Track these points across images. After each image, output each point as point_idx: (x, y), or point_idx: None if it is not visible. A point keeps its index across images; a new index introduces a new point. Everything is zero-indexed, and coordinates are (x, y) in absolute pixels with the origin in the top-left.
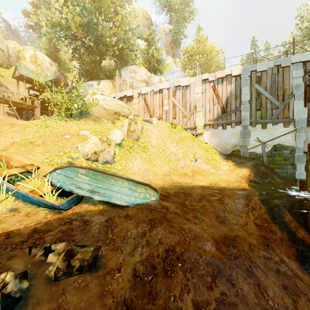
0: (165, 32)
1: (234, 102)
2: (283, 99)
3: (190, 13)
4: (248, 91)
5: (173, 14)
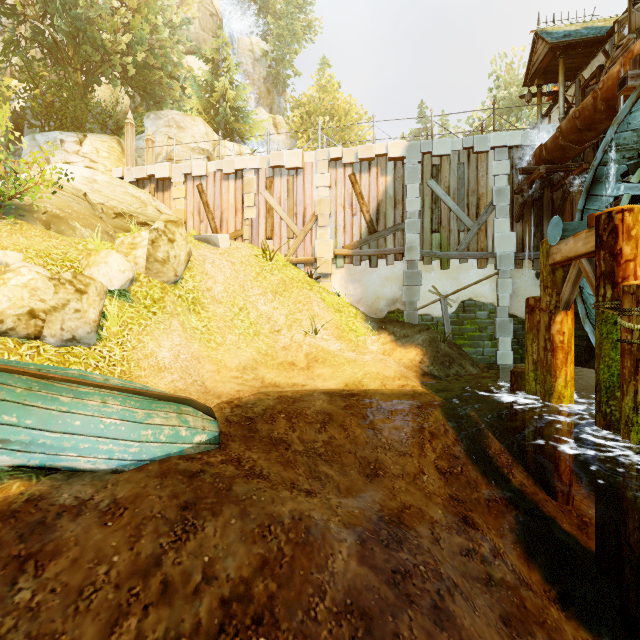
0: (253, 54)
1: (392, 212)
2: (477, 213)
3: (306, 27)
4: (417, 193)
5: (271, 19)
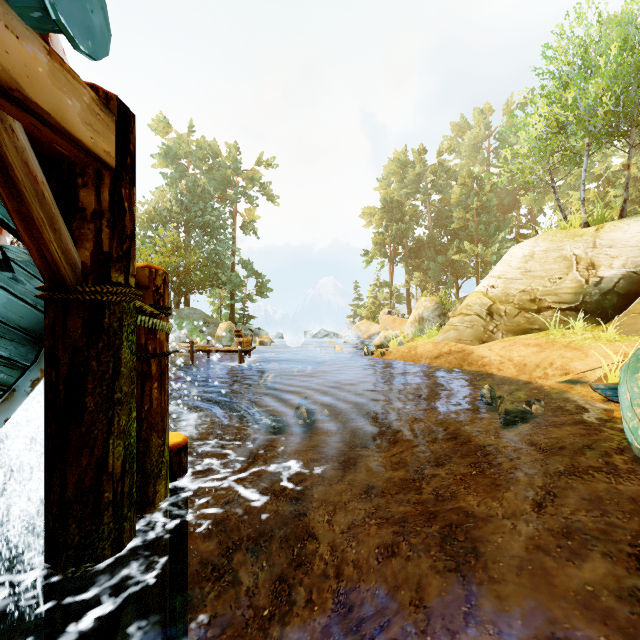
0: None
1: None
2: None
3: None
4: None
5: None
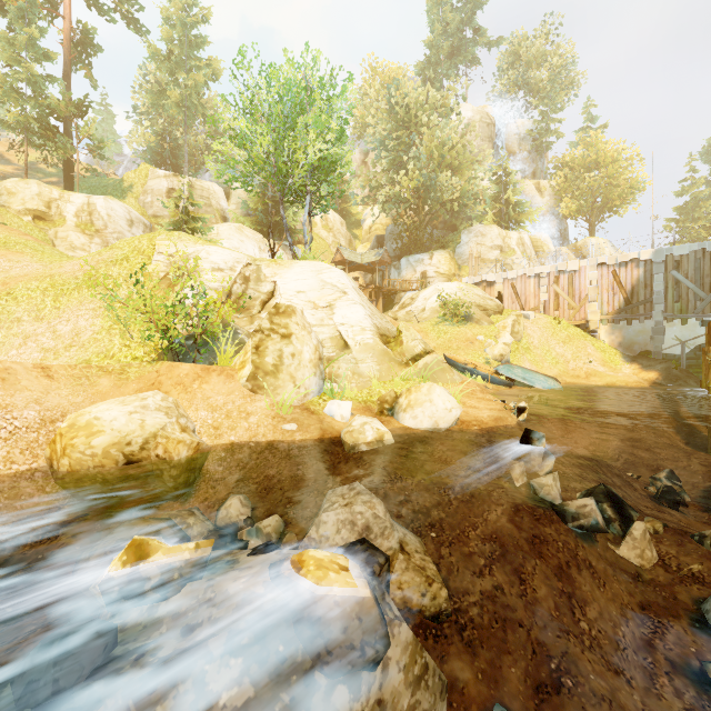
0: (519, 135)
1: (643, 292)
2: (710, 289)
3: (568, 85)
4: (661, 279)
5: (536, 102)
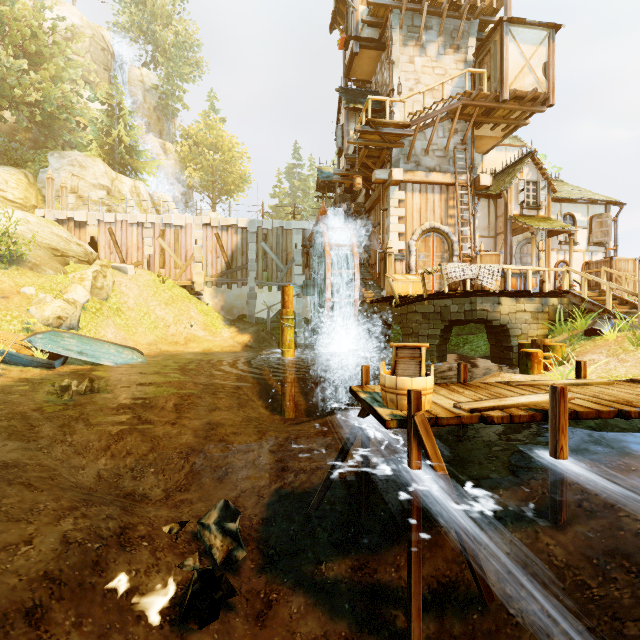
0: (144, 84)
1: (241, 258)
2: (287, 262)
3: (194, 64)
4: (254, 248)
5: (161, 58)
